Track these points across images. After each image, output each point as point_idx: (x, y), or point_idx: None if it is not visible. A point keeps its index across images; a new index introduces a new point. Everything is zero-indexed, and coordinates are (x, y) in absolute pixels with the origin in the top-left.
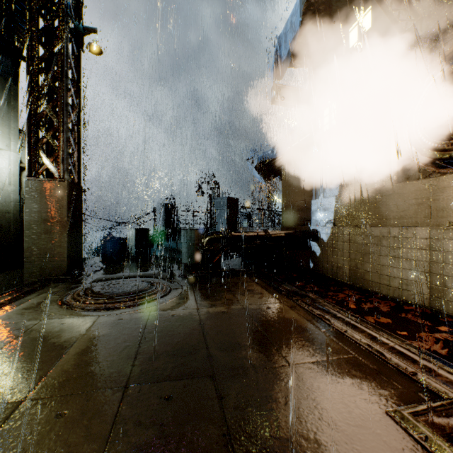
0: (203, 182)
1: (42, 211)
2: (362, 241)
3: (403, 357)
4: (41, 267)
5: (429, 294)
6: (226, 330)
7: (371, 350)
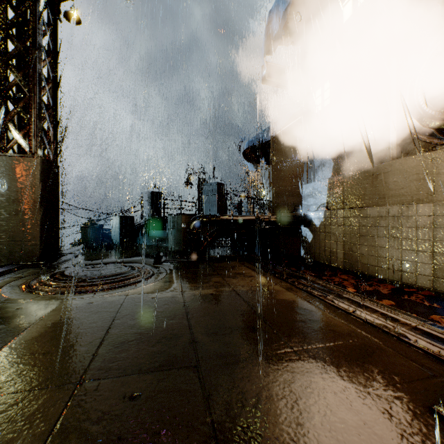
0: (191, 173)
1: (11, 190)
2: (357, 223)
3: (430, 338)
4: (10, 252)
5: (433, 275)
6: (214, 312)
7: (389, 332)
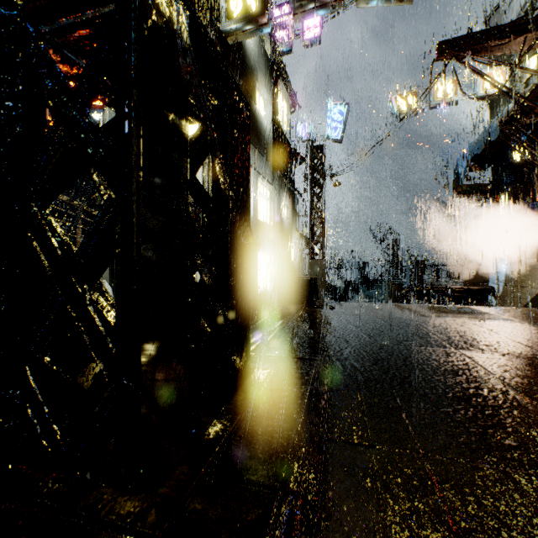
0: (384, 234)
1: (315, 275)
2: (520, 297)
3: None
4: None
5: None
6: None
7: None
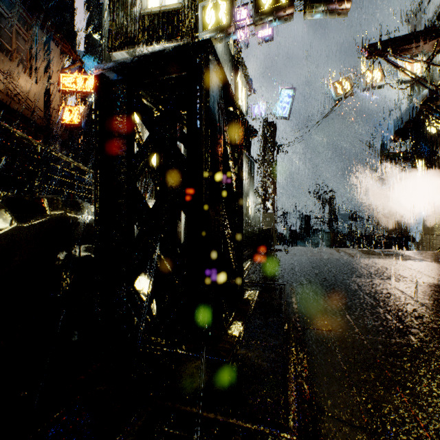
0: (323, 191)
1: (268, 225)
2: (435, 243)
3: None
4: None
5: None
6: None
7: None
